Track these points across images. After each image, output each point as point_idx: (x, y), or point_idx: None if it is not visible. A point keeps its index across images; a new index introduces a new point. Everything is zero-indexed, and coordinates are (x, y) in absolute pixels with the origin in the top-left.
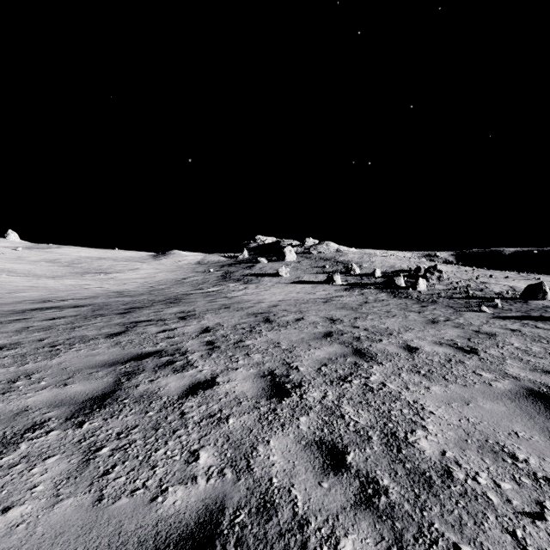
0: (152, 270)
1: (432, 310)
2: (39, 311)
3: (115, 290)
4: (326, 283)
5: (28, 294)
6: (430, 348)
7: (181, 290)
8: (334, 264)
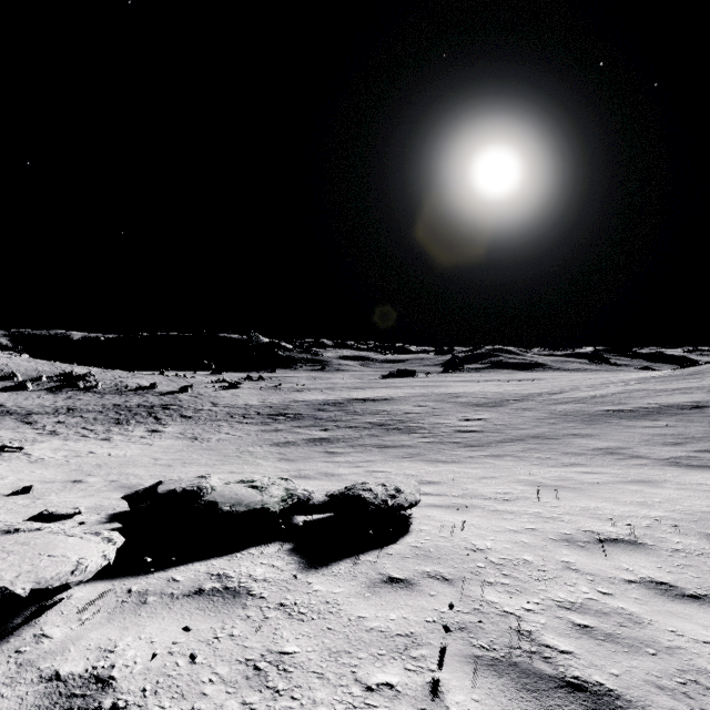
0: None
1: (136, 396)
2: None
3: None
4: (21, 390)
5: None
6: (159, 401)
7: None
8: None
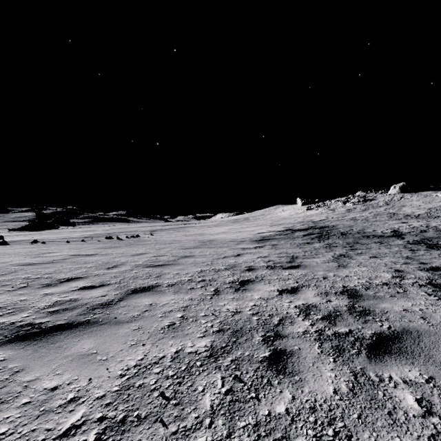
0: None
1: None
2: None
3: None
4: None
5: None
6: None
7: None
8: None
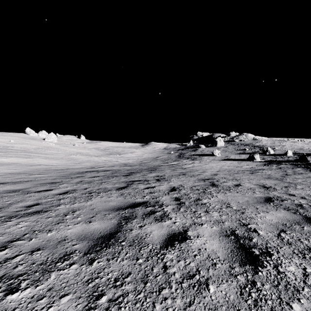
0: (141, 152)
1: None
2: (88, 172)
3: (123, 163)
4: (248, 160)
5: (86, 164)
6: None
7: (156, 163)
8: (252, 147)
